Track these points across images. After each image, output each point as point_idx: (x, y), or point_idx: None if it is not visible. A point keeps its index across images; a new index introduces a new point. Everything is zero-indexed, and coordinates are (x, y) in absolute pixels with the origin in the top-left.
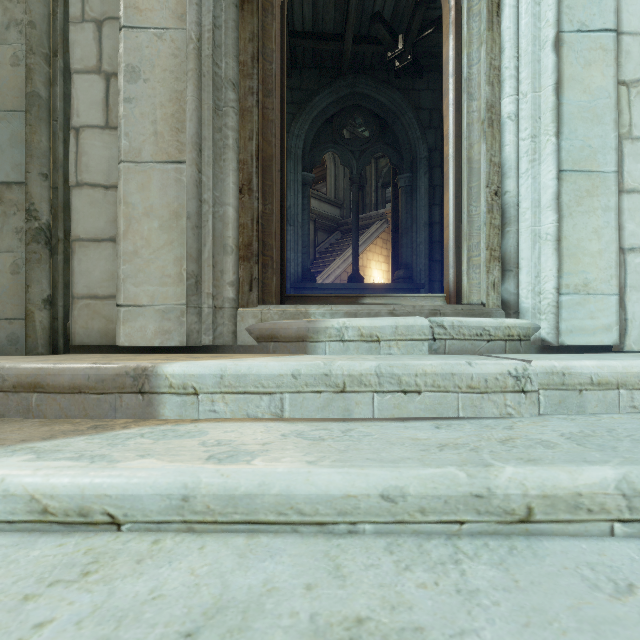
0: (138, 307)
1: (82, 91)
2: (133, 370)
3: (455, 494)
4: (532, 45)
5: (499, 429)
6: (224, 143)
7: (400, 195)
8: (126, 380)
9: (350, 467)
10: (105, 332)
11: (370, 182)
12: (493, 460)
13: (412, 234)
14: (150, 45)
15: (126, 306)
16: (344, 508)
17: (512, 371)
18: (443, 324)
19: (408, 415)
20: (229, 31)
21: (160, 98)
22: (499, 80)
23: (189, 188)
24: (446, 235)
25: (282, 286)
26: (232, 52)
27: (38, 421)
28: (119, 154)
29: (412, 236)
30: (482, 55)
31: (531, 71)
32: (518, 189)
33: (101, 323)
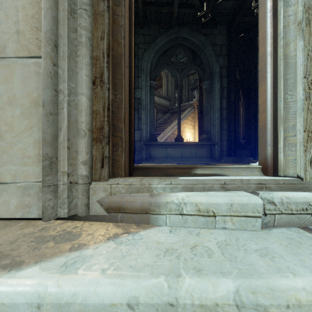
0: (2, 184)
1: None
2: None
3: None
4: None
5: None
6: (78, 41)
7: (203, 93)
8: None
9: None
10: None
11: (185, 87)
12: None
13: (210, 114)
14: None
15: None
16: None
17: None
18: (273, 201)
19: None
20: None
21: (22, 1)
22: None
23: (43, 79)
24: (262, 118)
25: (130, 161)
26: None
27: None
28: None
29: (210, 115)
30: None
31: None
32: None
33: None
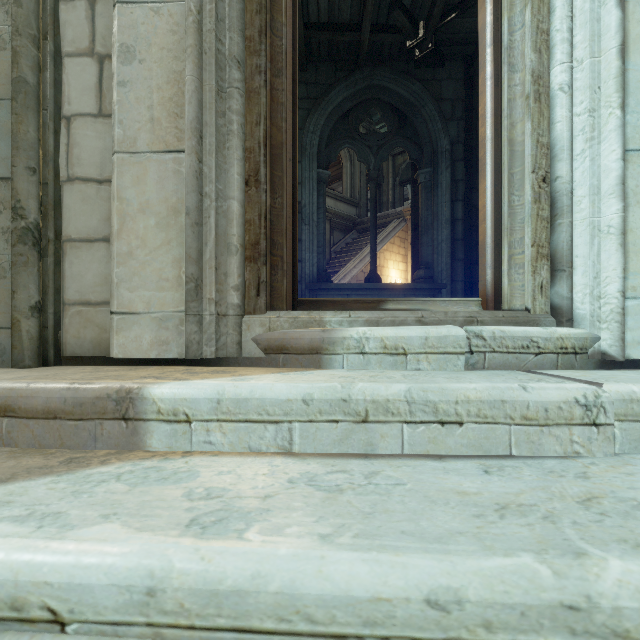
0: (133, 314)
1: (73, 76)
2: (116, 392)
3: (537, 603)
4: (590, 1)
5: (570, 478)
6: (228, 129)
7: (420, 191)
8: (107, 404)
9: (380, 550)
10: (98, 342)
11: (387, 180)
12: (584, 542)
13: (433, 232)
14: (146, 21)
15: (120, 313)
16: (372, 616)
17: (580, 398)
18: (482, 334)
19: (446, 452)
20: (233, 2)
21: (157, 80)
22: (548, 46)
23: (188, 180)
24: (482, 230)
25: (294, 290)
26: (237, 25)
27: (8, 451)
28: (113, 144)
29: (433, 234)
30: (527, 18)
31: (589, 32)
32: (572, 174)
33: (94, 332)
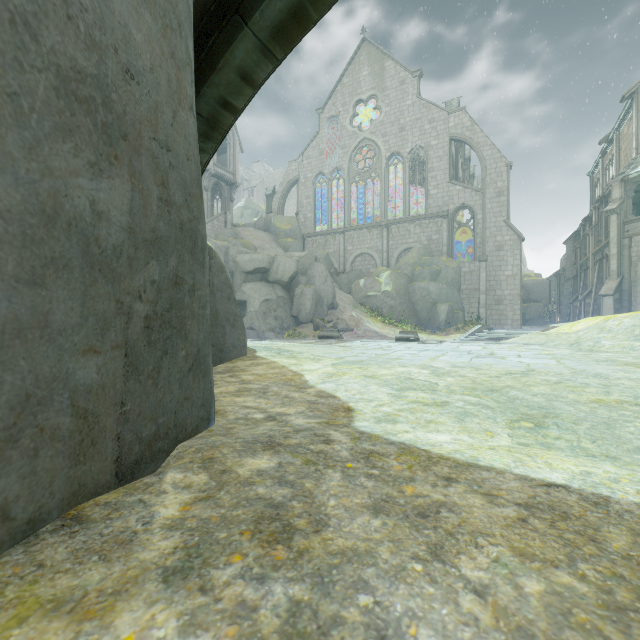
0: None
1: (632, 298)
2: None
3: None
4: None
5: None
6: None
7: None
8: None
9: None
10: None
11: None
12: None
13: None
14: (639, 294)
15: None
16: None
17: None
18: None
19: None
20: None
21: None
22: None
23: None
24: None
25: None
26: None
27: None
28: (636, 303)
29: None
30: None
31: None
32: None
33: None
